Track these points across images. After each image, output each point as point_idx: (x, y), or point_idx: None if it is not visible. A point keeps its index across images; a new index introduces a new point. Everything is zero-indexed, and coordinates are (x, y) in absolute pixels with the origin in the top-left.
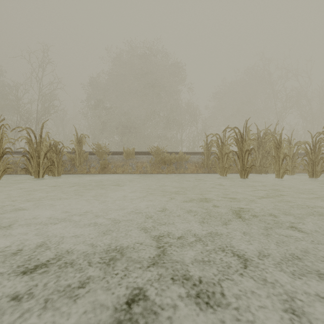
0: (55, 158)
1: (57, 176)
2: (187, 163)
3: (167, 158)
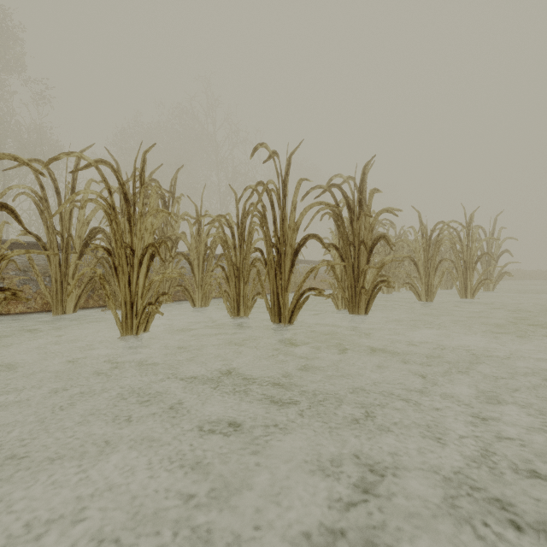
0: None
1: None
2: None
3: None
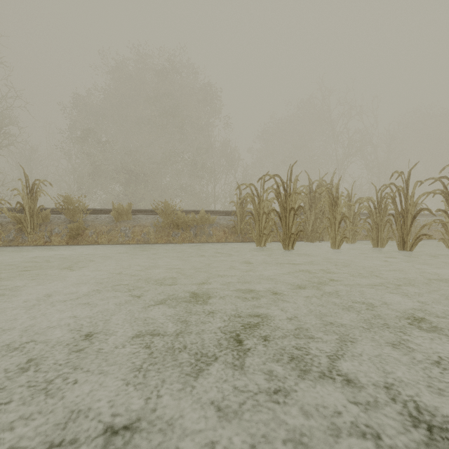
0: None
1: None
2: (211, 227)
3: (181, 219)
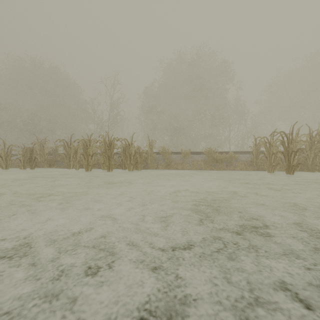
0: (139, 158)
1: (140, 170)
2: (236, 161)
3: (218, 157)
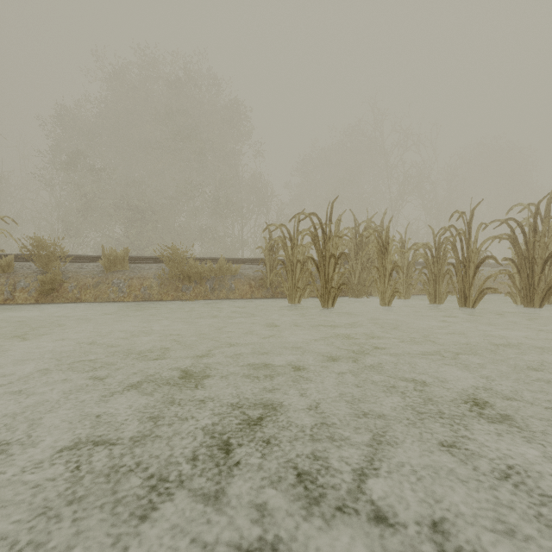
0: None
1: None
2: (234, 279)
3: (194, 269)
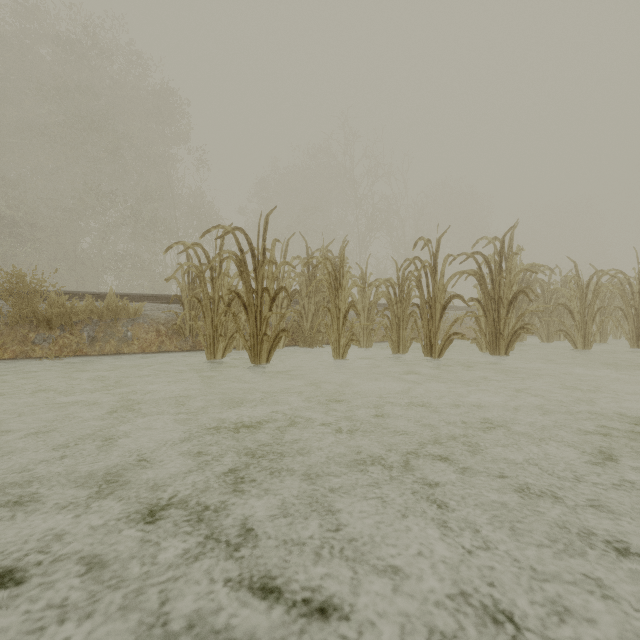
0: None
1: None
2: (132, 323)
3: (57, 308)
